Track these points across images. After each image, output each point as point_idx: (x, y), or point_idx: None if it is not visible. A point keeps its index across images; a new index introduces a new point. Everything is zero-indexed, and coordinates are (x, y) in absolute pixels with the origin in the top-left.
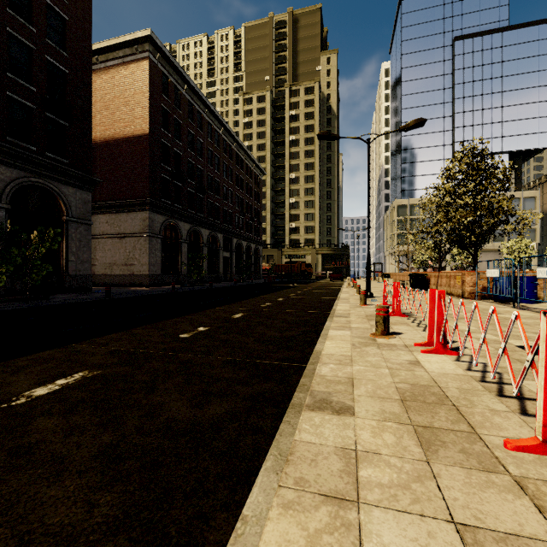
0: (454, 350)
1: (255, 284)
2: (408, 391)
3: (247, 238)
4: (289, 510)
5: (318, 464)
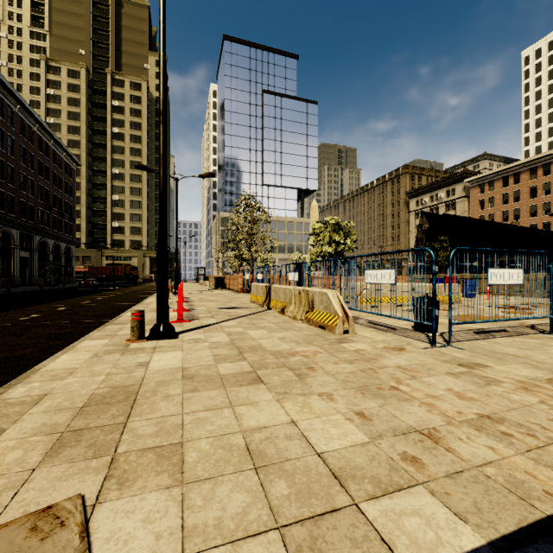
0: (189, 310)
1: (67, 288)
2: (154, 319)
3: (55, 235)
4: (101, 333)
5: (111, 329)
